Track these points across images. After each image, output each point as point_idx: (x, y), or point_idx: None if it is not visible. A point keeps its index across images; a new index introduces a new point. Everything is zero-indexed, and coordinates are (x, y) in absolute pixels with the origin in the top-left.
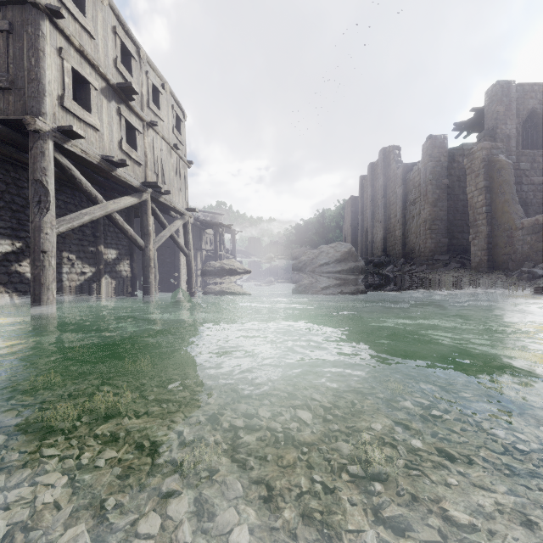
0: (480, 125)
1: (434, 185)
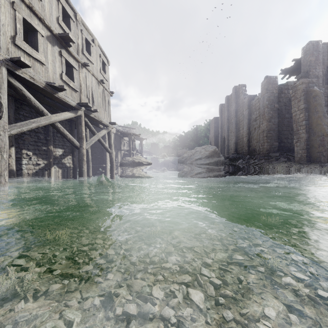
0: (298, 70)
1: (269, 108)
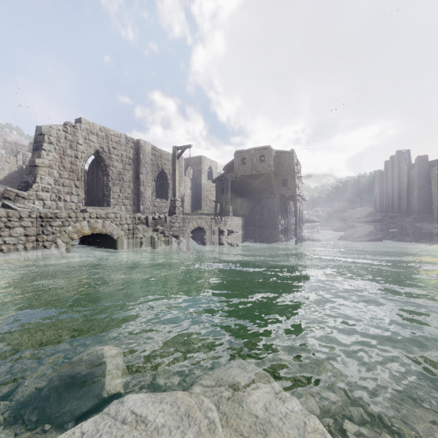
0: None
1: (420, 180)
